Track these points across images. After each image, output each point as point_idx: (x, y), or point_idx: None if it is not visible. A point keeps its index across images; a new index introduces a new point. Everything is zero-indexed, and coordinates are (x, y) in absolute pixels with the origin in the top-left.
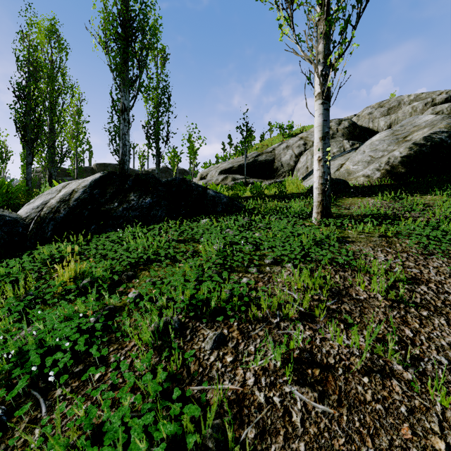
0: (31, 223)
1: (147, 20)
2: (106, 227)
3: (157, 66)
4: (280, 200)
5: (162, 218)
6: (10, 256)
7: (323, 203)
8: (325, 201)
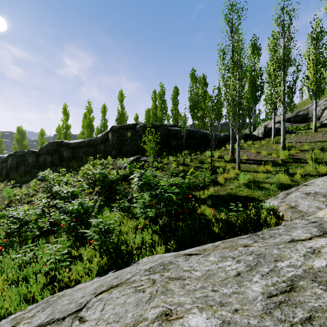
0: (258, 136)
1: (262, 87)
2: (270, 136)
3: (250, 86)
4: (307, 130)
5: (278, 134)
6: (261, 139)
7: (315, 128)
8: (315, 128)
